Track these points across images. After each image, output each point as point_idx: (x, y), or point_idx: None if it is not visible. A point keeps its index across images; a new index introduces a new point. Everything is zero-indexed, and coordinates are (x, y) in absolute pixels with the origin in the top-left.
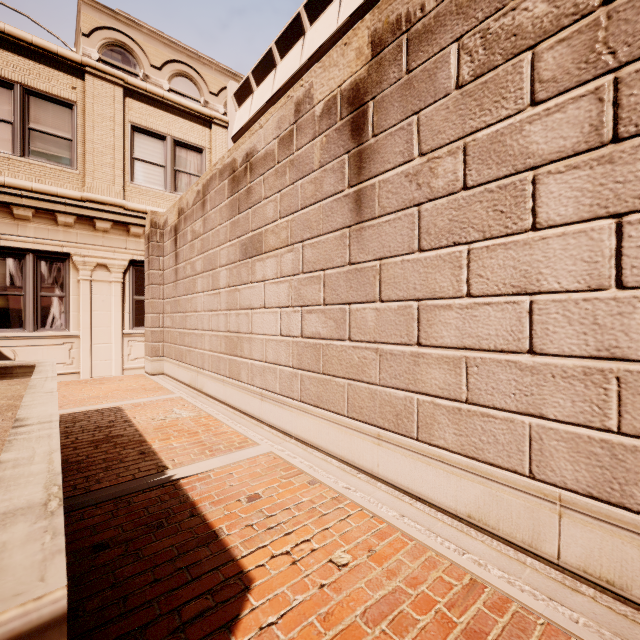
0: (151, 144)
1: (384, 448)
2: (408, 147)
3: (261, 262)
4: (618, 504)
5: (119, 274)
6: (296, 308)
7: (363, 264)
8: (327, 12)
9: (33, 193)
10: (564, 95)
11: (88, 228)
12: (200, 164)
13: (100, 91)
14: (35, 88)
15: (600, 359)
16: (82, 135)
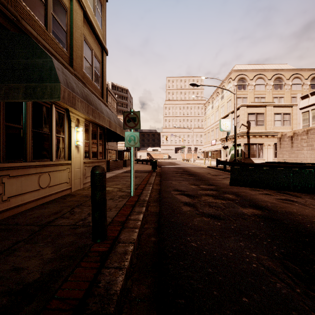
0: (278, 116)
1: None
2: None
3: None
4: None
5: (272, 146)
6: None
7: None
8: None
9: (259, 133)
10: None
11: (266, 137)
12: (289, 117)
13: (268, 109)
14: (258, 112)
15: None
16: (265, 119)
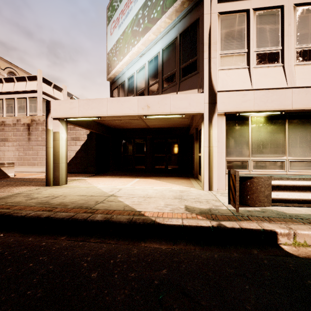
0: None
1: (33, 168)
2: (36, 134)
3: (7, 143)
4: None
5: None
6: (17, 151)
7: (30, 146)
8: (22, 83)
9: None
10: None
11: None
12: None
13: None
14: None
15: None
16: None
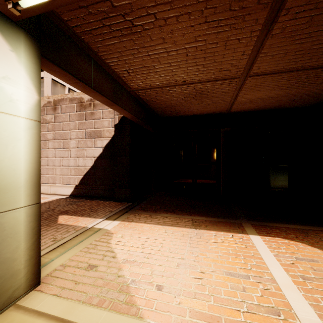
0: None
1: None
2: None
3: None
4: (55, 183)
5: None
6: None
7: None
8: None
9: None
10: (51, 132)
11: None
12: None
13: None
14: None
15: (53, 166)
16: None
